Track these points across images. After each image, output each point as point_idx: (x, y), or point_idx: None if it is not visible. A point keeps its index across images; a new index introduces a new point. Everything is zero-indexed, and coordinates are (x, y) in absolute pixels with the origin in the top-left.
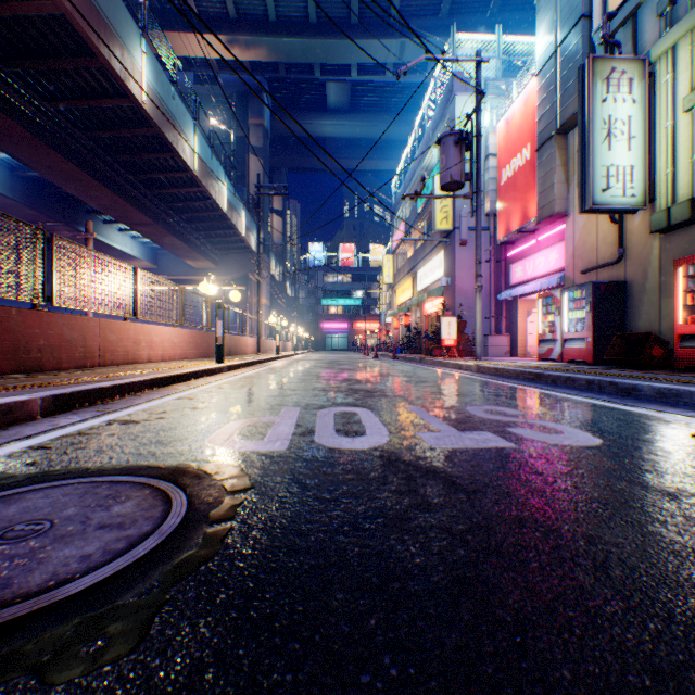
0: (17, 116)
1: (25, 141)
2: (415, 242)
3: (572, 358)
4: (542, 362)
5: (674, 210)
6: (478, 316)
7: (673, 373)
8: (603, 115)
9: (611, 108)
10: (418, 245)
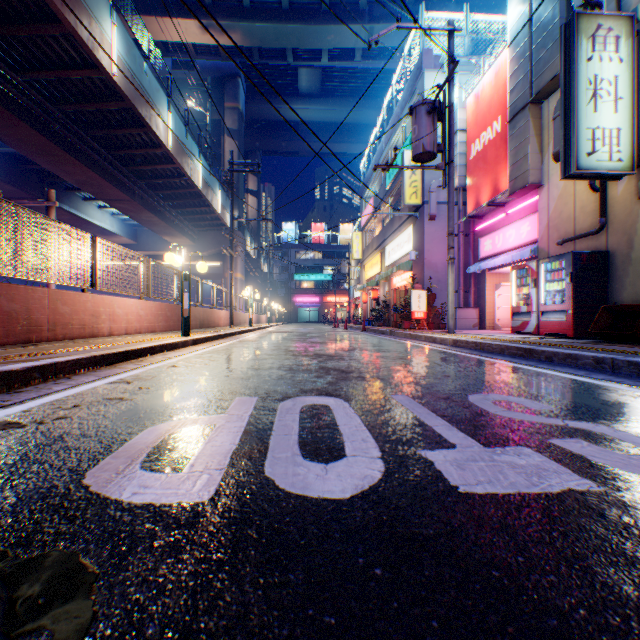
0: None
1: None
2: (383, 219)
3: (551, 332)
4: (517, 335)
5: None
6: (450, 288)
7: None
8: (588, 75)
9: (597, 67)
10: (386, 222)
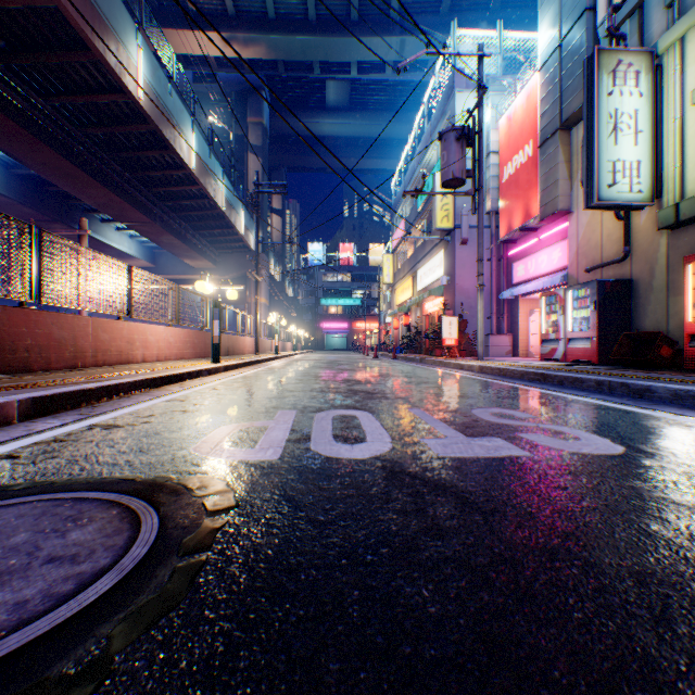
0: (11, 112)
1: (19, 137)
2: (415, 241)
3: (577, 358)
4: (545, 362)
5: (683, 205)
6: (480, 315)
7: (684, 373)
8: (609, 109)
9: (618, 101)
10: (418, 245)
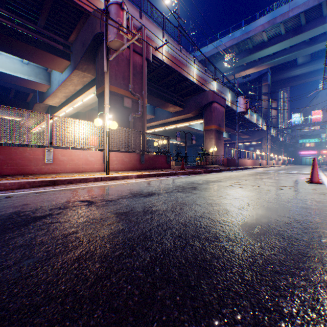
0: None
1: None
2: None
3: None
4: None
5: None
6: None
7: None
8: None
9: None
10: None
